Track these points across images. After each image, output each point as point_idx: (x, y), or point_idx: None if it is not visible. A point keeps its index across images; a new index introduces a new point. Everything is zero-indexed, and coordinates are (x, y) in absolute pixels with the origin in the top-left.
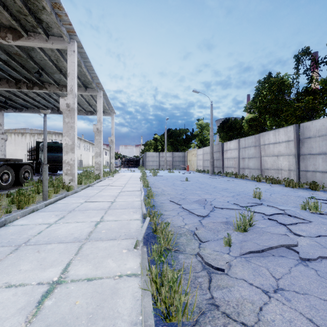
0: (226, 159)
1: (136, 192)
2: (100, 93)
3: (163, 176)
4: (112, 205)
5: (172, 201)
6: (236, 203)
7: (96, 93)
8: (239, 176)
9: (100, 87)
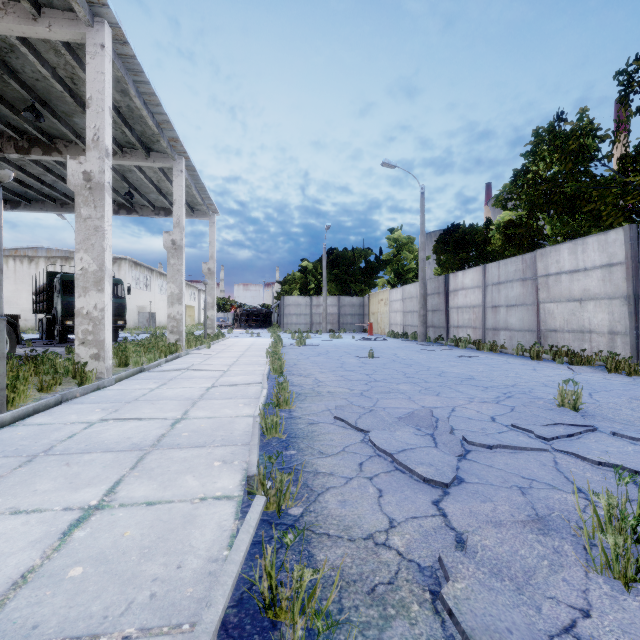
0: (454, 310)
1: (250, 389)
2: (181, 164)
3: (318, 346)
4: (170, 431)
5: (340, 419)
6: (521, 424)
7: (170, 163)
8: (486, 345)
9: (179, 148)
